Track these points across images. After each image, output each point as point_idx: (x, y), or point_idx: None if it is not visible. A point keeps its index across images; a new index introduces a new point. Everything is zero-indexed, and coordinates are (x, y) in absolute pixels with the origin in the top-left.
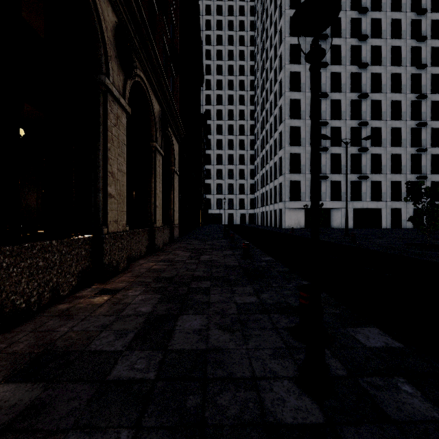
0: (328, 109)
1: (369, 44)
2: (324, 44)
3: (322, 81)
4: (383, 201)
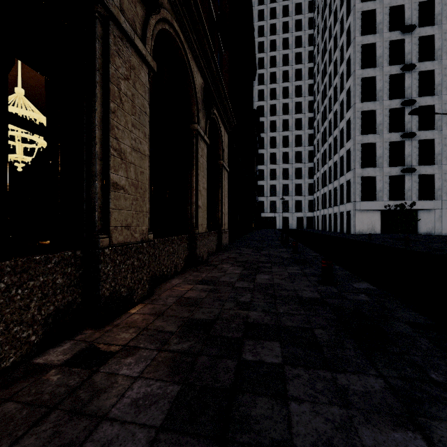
0: (415, 84)
1: None
2: (410, 2)
3: (406, 50)
4: None
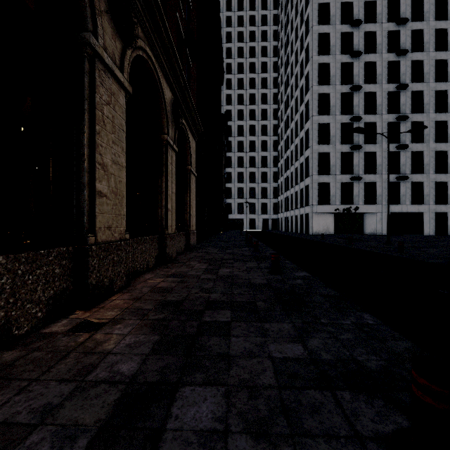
0: (361, 103)
1: (409, 28)
2: (357, 31)
3: (354, 73)
4: (425, 204)
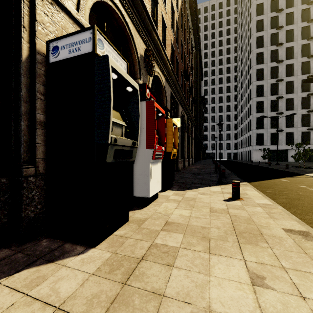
0: (283, 88)
1: None
2: (281, 48)
3: (279, 71)
4: None
